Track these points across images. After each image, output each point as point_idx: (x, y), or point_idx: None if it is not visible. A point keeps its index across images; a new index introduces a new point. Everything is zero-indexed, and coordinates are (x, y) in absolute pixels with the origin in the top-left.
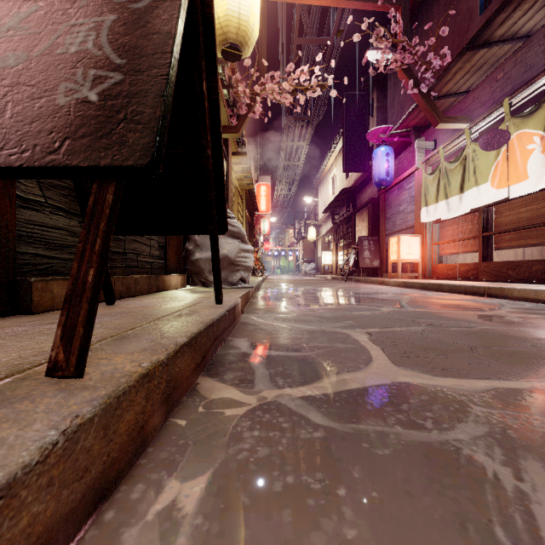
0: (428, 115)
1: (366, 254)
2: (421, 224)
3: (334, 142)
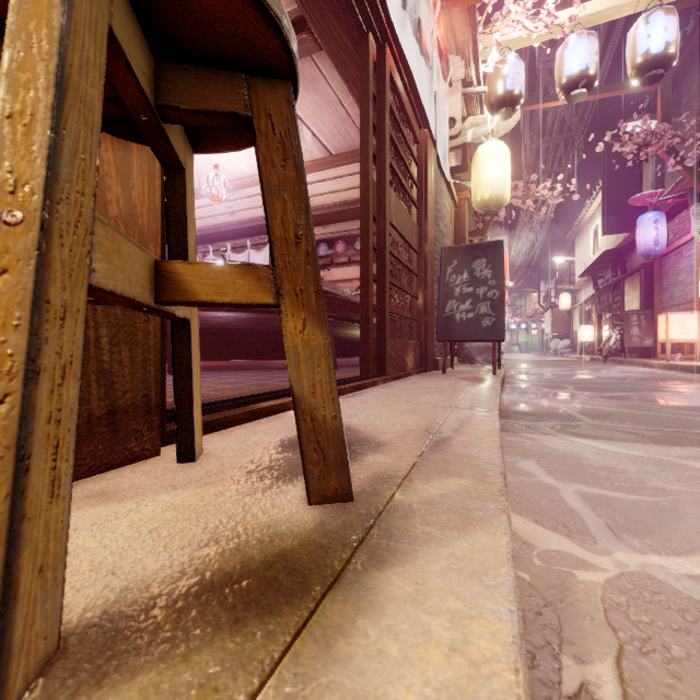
0: (697, 188)
1: (634, 331)
2: None
3: (595, 188)
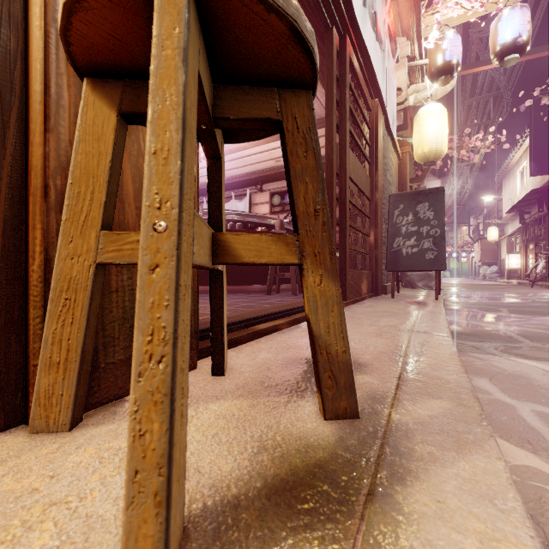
0: None
1: None
2: None
3: (522, 136)
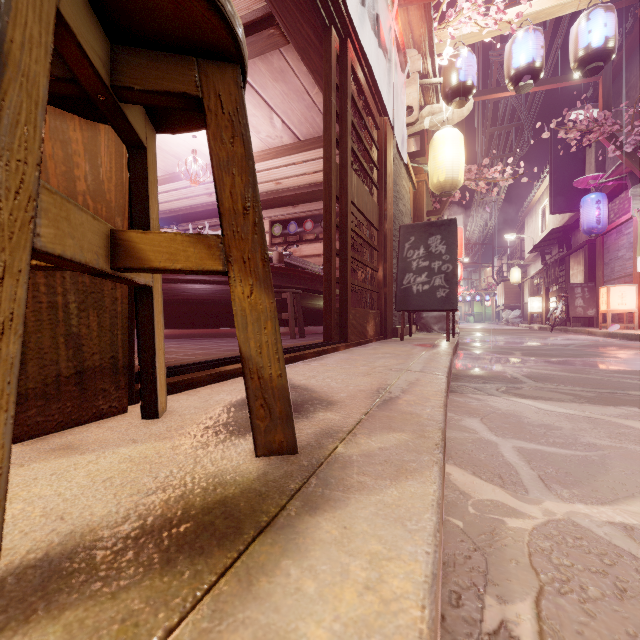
0: (635, 171)
1: (578, 302)
2: (638, 273)
3: (543, 172)
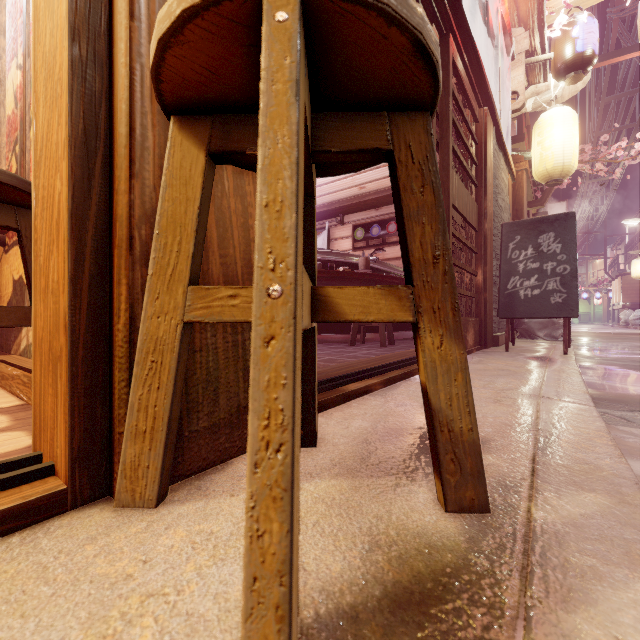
0: None
1: None
2: None
3: None
